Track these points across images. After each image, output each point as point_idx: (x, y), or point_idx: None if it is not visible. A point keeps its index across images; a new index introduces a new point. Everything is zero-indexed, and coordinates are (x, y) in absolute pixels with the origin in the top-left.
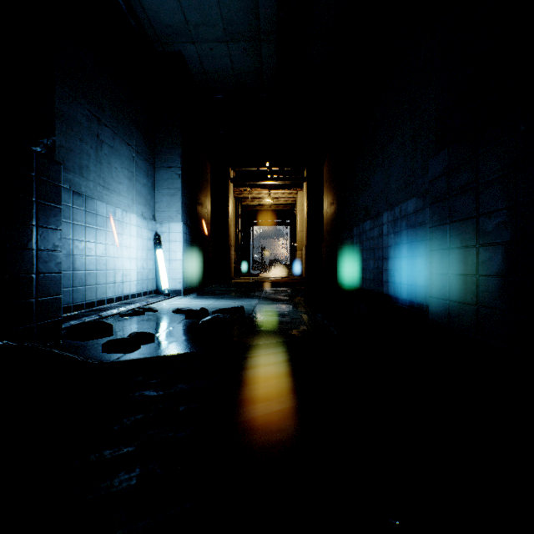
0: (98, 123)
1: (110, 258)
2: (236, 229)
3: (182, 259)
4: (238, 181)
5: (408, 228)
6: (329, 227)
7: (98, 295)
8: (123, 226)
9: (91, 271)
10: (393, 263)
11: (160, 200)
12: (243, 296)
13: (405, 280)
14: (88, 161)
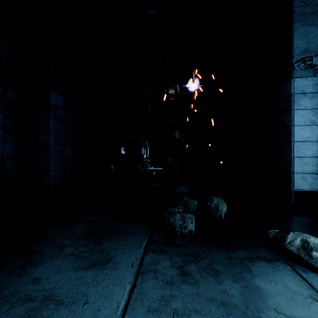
0: None
1: None
2: None
3: None
4: None
5: None
6: None
7: None
8: None
9: None
10: None
11: None
12: None
13: None
14: None
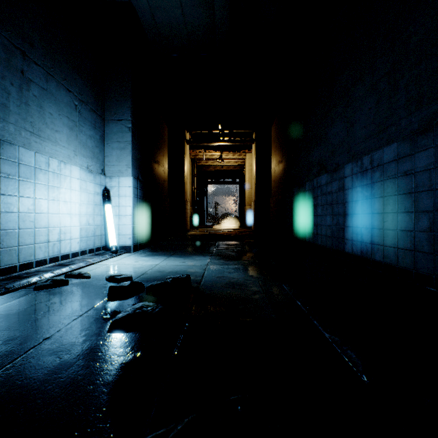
0: (23, 58)
1: (41, 214)
2: (192, 186)
3: (132, 215)
4: (193, 142)
5: (384, 179)
6: (277, 183)
7: (22, 258)
8: (61, 179)
9: (10, 230)
10: (360, 219)
11: (110, 154)
12: (194, 252)
13: (380, 240)
14: (7, 99)
